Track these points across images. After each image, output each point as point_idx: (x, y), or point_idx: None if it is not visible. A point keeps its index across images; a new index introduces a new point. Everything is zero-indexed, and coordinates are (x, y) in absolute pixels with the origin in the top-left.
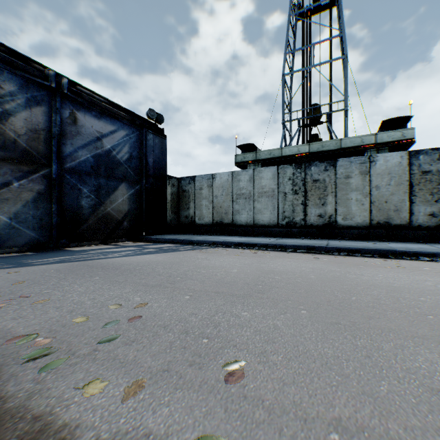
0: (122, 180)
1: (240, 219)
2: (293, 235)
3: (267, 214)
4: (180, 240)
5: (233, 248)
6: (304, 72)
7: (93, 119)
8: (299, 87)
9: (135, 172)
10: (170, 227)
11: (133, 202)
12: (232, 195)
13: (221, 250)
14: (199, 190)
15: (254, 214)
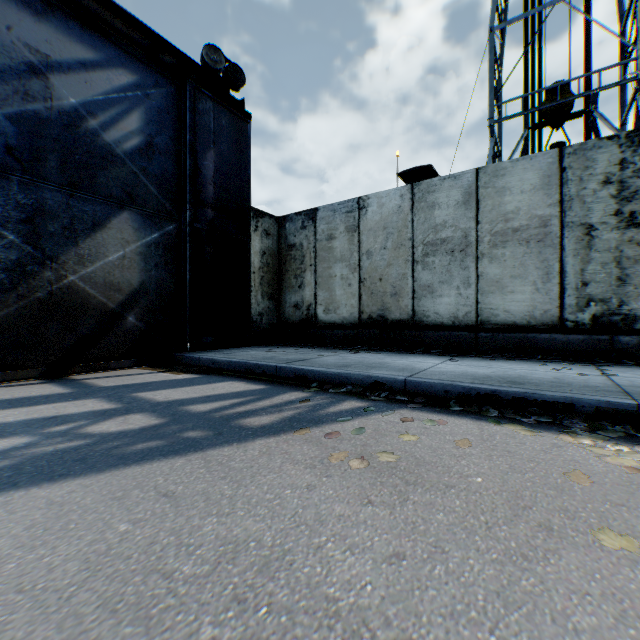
0: (123, 204)
1: (435, 309)
2: (622, 356)
3: (523, 294)
4: (270, 367)
5: (469, 417)
6: (527, 31)
7: (16, 11)
8: (526, 48)
9: (164, 188)
10: (260, 331)
11: (157, 265)
12: (411, 247)
13: (430, 438)
14: (326, 240)
15: (477, 293)
